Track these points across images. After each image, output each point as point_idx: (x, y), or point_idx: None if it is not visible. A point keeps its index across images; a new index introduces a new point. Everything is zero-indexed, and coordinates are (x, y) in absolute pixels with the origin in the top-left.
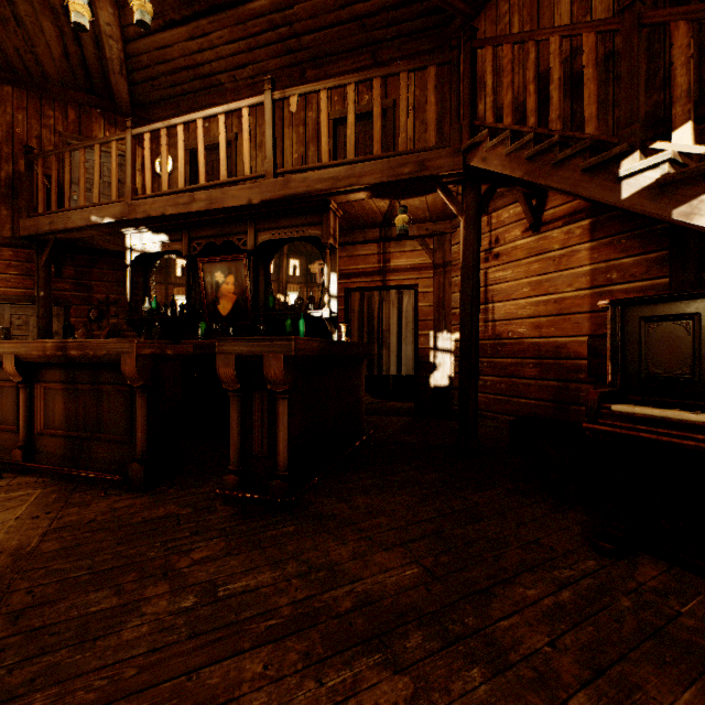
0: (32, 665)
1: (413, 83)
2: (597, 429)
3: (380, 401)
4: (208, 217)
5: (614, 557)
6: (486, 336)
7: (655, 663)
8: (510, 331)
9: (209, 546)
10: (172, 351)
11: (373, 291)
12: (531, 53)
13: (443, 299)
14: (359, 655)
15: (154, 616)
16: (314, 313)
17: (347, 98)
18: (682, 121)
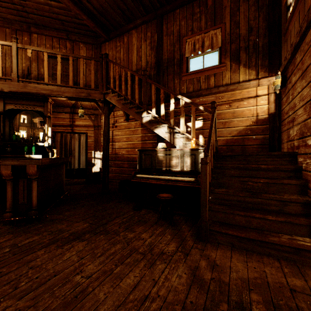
0: None
1: (85, 53)
2: (134, 181)
3: (70, 179)
4: None
5: (137, 210)
6: (113, 153)
7: (138, 224)
8: (120, 152)
9: (6, 237)
10: None
11: (67, 133)
12: (123, 73)
13: (97, 139)
14: (73, 242)
15: None
16: (40, 144)
17: (54, 48)
18: (153, 108)
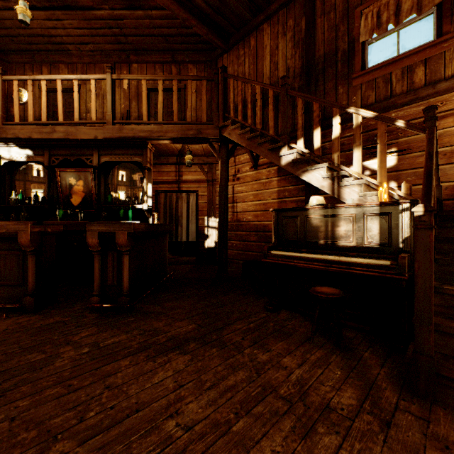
0: (11, 381)
1: None
2: (267, 261)
3: (176, 257)
4: (65, 142)
5: (272, 312)
6: (233, 220)
7: (274, 338)
8: (244, 217)
9: (89, 330)
10: (51, 229)
11: (173, 193)
12: (249, 89)
13: (212, 199)
14: (170, 353)
15: (69, 357)
16: (138, 206)
17: None
18: (300, 138)
